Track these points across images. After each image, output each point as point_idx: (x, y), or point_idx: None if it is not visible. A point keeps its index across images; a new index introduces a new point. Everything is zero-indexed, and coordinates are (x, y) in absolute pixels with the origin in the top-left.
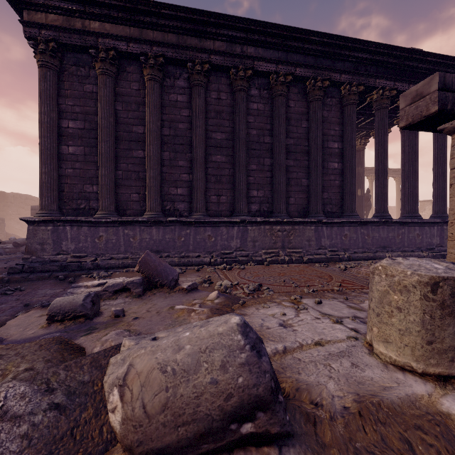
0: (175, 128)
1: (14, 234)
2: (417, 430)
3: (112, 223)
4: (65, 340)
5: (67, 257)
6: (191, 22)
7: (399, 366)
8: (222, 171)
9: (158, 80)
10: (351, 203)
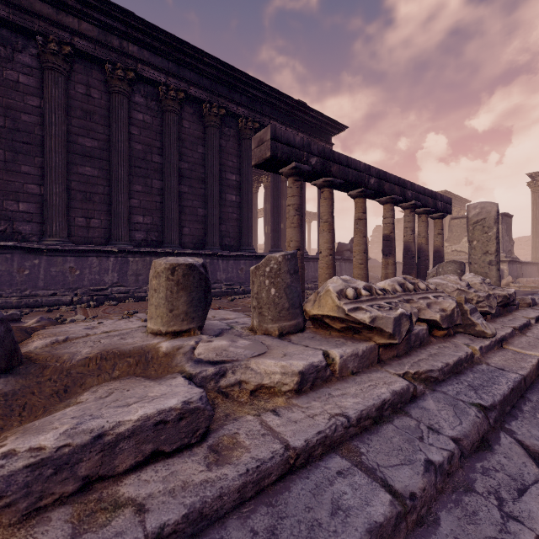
0: (14, 118)
1: None
2: (128, 358)
3: None
4: None
5: None
6: None
7: (155, 333)
8: (94, 188)
9: None
10: (248, 237)
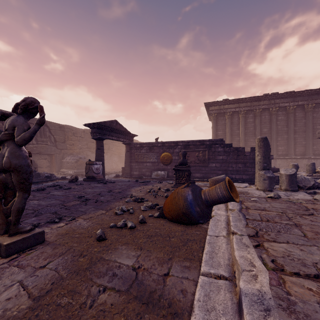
0: (249, 129)
1: None
2: None
3: None
4: None
5: None
6: (255, 98)
7: None
8: None
9: (244, 117)
10: None
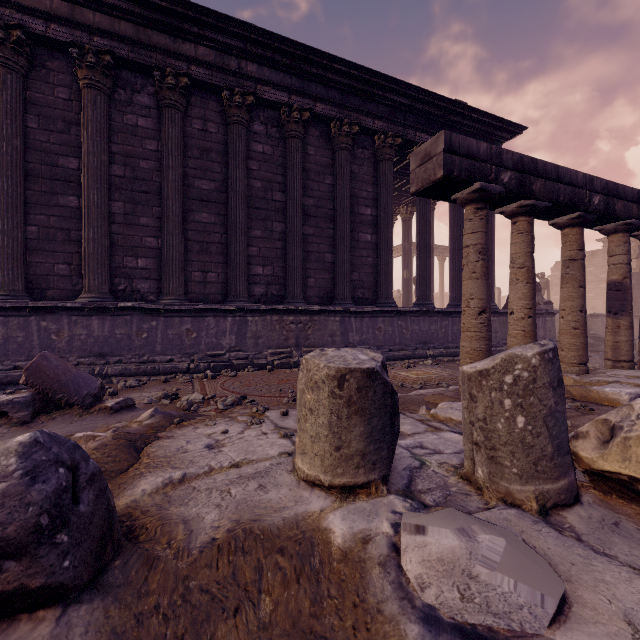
0: (133, 166)
1: None
2: (279, 554)
3: (17, 310)
4: None
5: None
6: (158, 10)
7: (311, 481)
8: (211, 237)
9: (103, 90)
10: (387, 287)
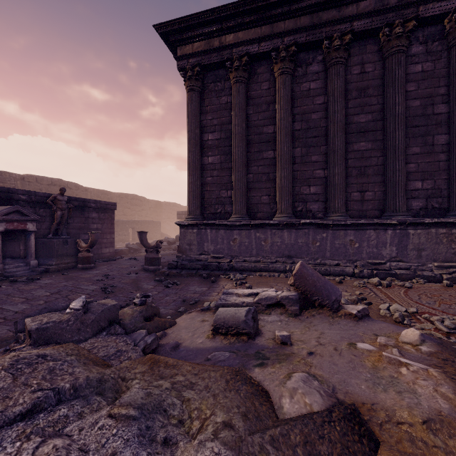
0: (307, 120)
1: (166, 234)
2: None
3: (245, 226)
4: (247, 377)
5: (208, 257)
6: None
7: None
8: (368, 161)
9: (289, 72)
10: None
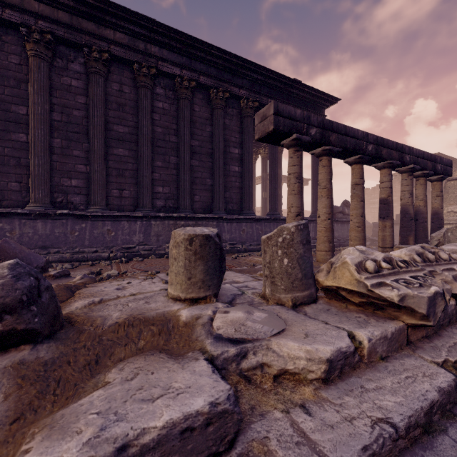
0: (68, 114)
1: None
2: (152, 326)
3: None
4: None
5: None
6: (87, 5)
7: (175, 298)
8: (125, 165)
9: (45, 58)
10: (248, 202)
